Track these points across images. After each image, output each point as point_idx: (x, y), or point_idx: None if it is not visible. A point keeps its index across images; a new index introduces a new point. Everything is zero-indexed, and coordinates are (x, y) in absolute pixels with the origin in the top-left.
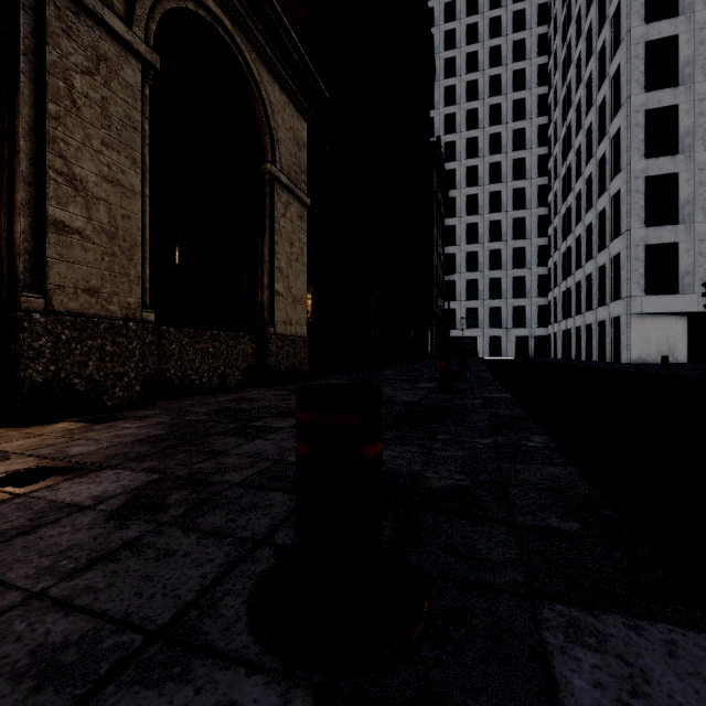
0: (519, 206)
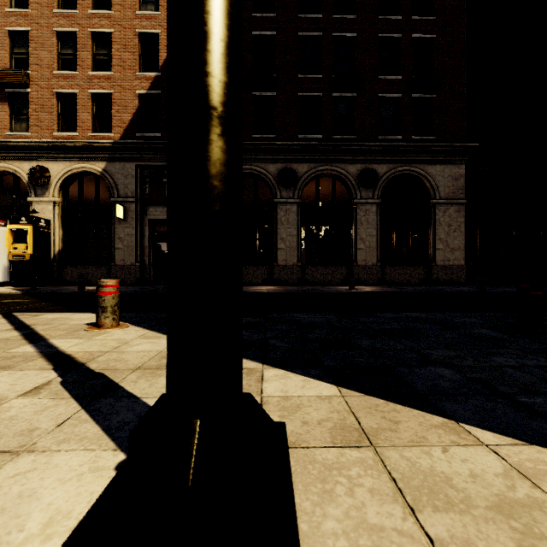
0: None
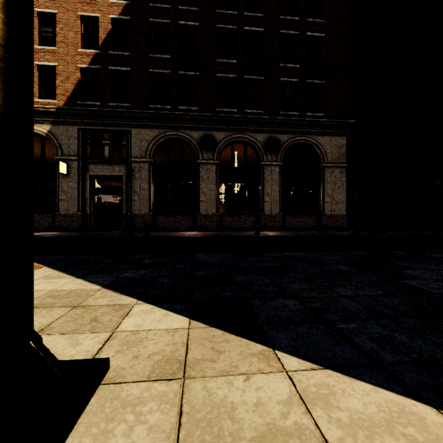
0: None
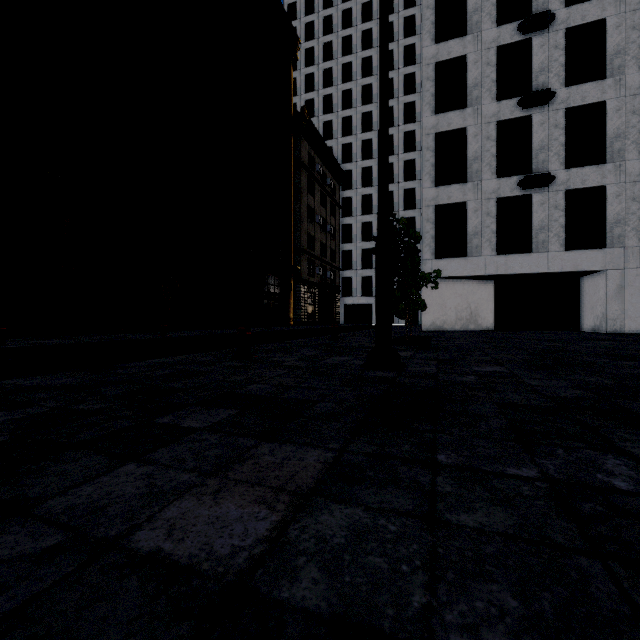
0: (410, 178)
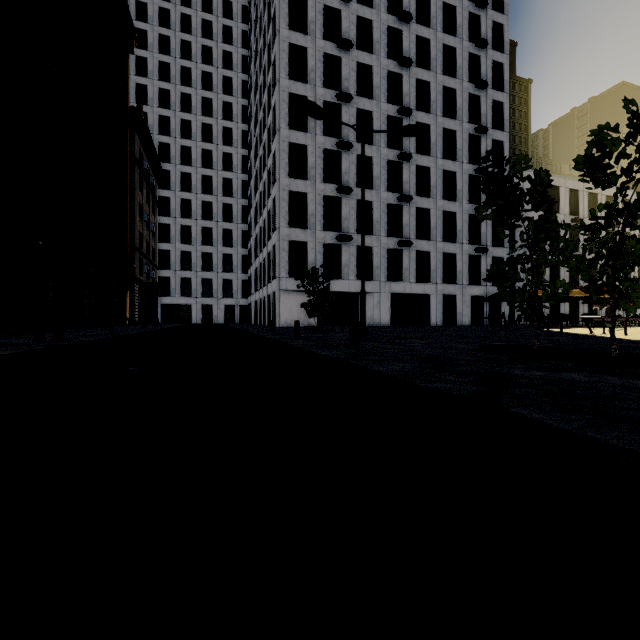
0: (227, 194)
